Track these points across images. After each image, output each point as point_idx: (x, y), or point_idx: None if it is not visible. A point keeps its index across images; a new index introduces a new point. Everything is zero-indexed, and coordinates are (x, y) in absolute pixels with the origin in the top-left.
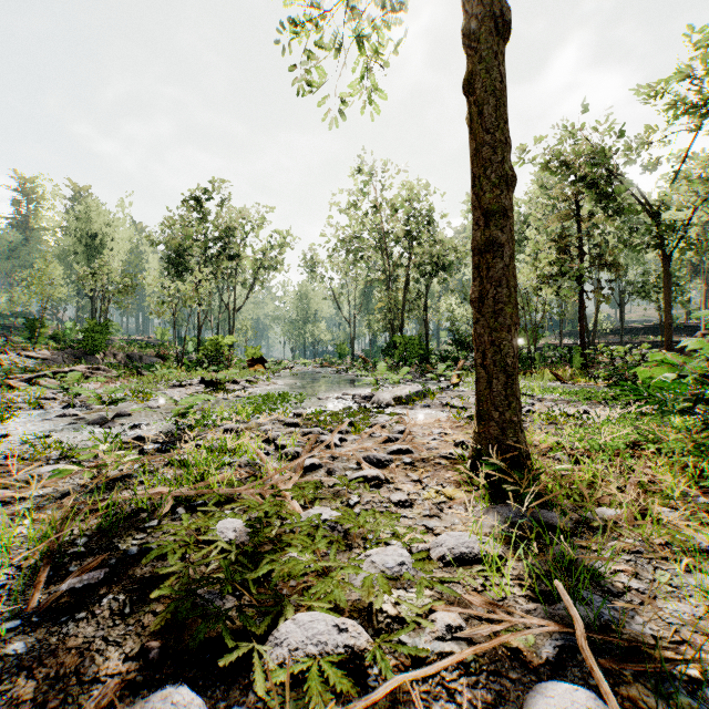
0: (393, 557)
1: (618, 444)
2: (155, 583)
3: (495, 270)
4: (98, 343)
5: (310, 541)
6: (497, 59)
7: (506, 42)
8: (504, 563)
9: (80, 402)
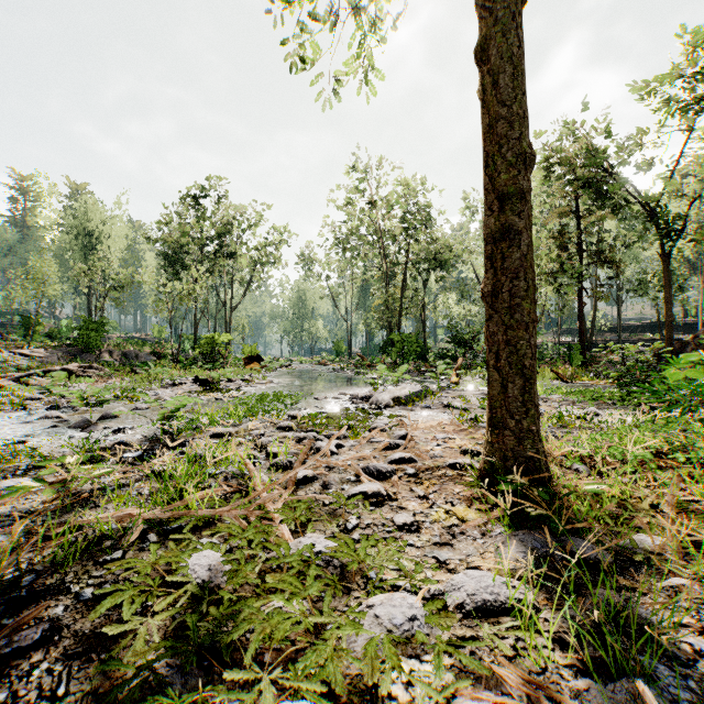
0: (402, 609)
1: (644, 454)
2: (105, 643)
3: (511, 261)
4: (93, 341)
5: (300, 583)
6: (513, 25)
7: (522, 7)
8: (538, 614)
9: (66, 403)
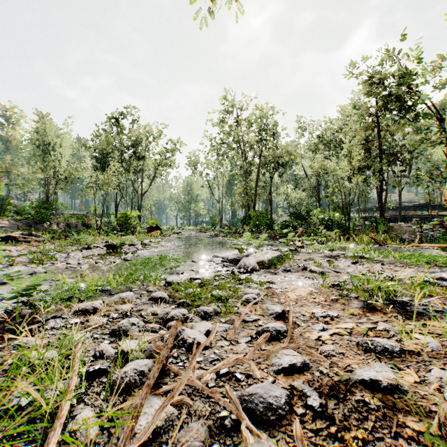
0: None
1: None
2: None
3: None
4: (44, 216)
5: None
6: None
7: None
8: None
9: None
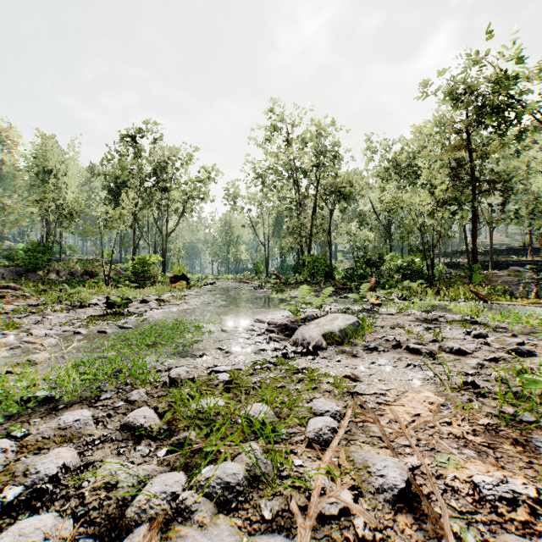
0: None
1: None
2: None
3: None
4: (39, 262)
5: None
6: None
7: None
8: None
9: None
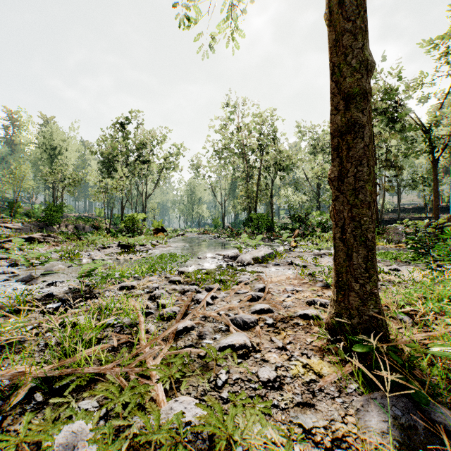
0: None
1: None
2: None
3: (355, 150)
4: (54, 218)
5: None
6: None
7: None
8: None
9: None
